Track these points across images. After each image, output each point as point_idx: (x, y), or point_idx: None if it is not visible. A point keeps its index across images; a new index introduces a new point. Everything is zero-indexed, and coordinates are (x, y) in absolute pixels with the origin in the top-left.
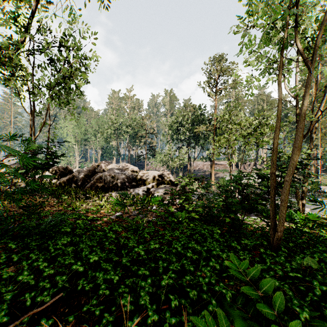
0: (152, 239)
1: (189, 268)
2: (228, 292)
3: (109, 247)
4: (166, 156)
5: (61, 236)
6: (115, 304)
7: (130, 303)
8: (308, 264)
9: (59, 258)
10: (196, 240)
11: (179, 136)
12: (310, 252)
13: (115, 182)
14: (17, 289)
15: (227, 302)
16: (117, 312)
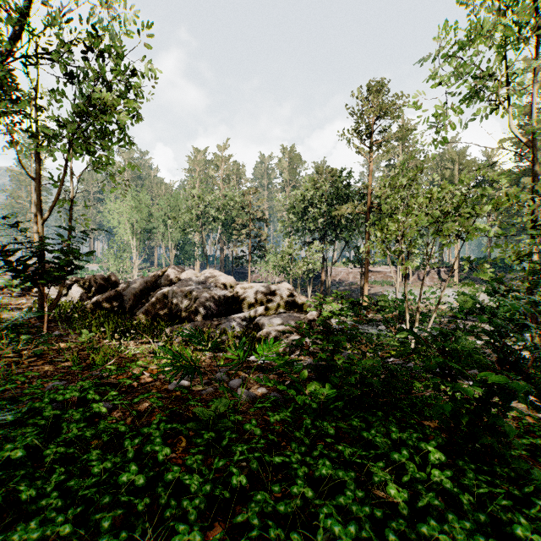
0: None
1: None
2: None
3: None
4: (285, 257)
5: None
6: None
7: None
8: None
9: None
10: None
11: (307, 223)
12: None
13: (192, 304)
14: None
15: None
16: None
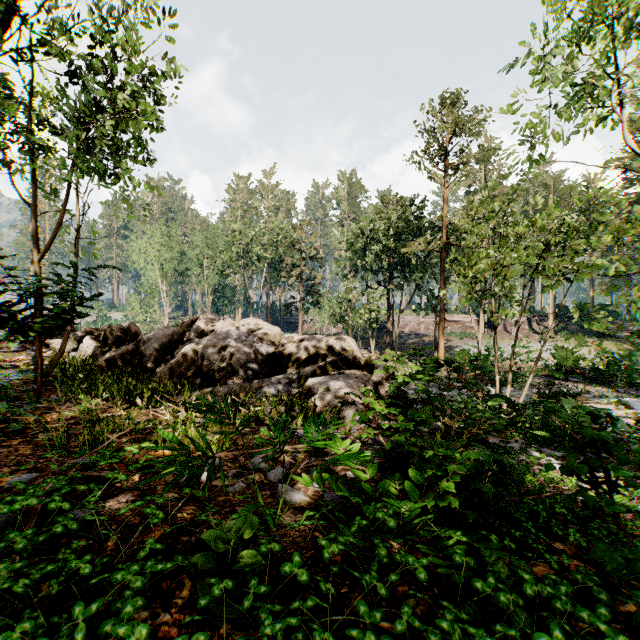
0: None
1: None
2: None
3: None
4: (343, 304)
5: None
6: None
7: None
8: None
9: None
10: None
11: (370, 263)
12: None
13: (227, 361)
14: None
15: None
16: None
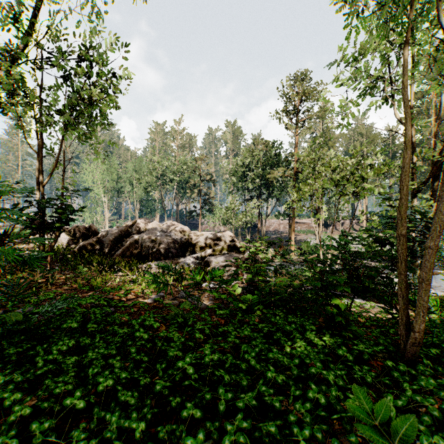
0: (207, 338)
1: (273, 404)
2: None
3: (136, 357)
4: (228, 211)
5: (61, 336)
6: None
7: None
8: None
9: (47, 381)
10: (277, 342)
11: (246, 184)
12: None
13: (157, 247)
14: None
15: None
16: None
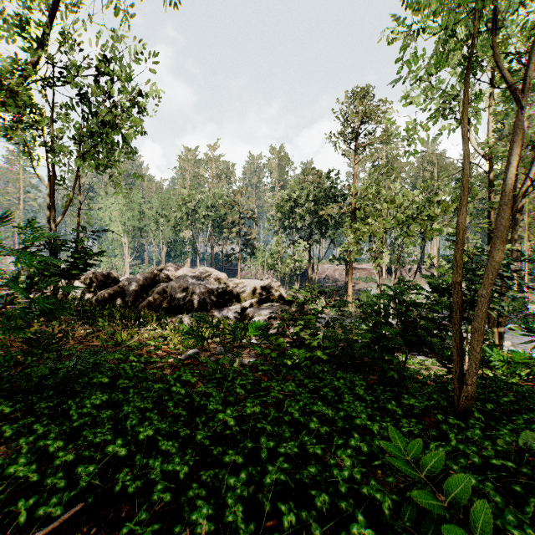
0: (248, 396)
1: (315, 451)
2: (385, 497)
3: (174, 411)
4: (273, 255)
5: (91, 392)
6: (181, 518)
7: (208, 516)
8: (524, 443)
9: (85, 432)
10: (324, 398)
11: (294, 222)
12: (524, 419)
13: (189, 298)
14: (7, 489)
15: (385, 517)
16: (184, 534)
